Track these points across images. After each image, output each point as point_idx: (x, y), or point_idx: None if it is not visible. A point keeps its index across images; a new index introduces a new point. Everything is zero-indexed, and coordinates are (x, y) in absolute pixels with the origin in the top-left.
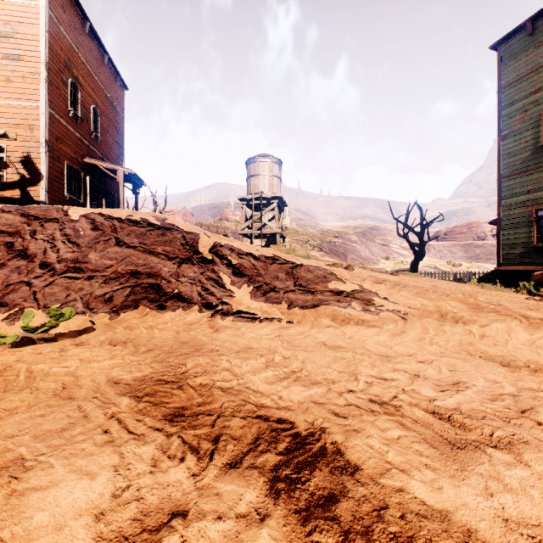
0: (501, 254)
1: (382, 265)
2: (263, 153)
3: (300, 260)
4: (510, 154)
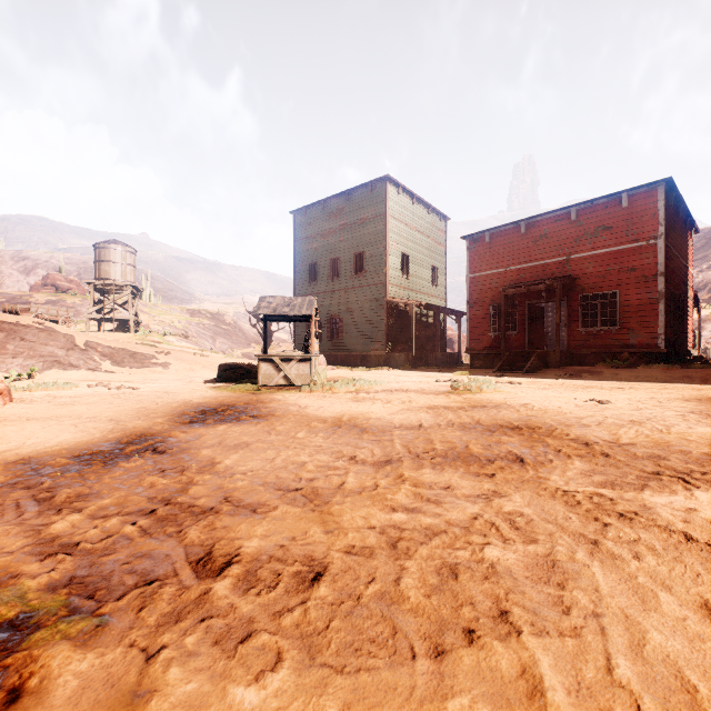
0: (295, 344)
1: (252, 349)
2: (115, 240)
3: (139, 350)
4: (299, 283)
